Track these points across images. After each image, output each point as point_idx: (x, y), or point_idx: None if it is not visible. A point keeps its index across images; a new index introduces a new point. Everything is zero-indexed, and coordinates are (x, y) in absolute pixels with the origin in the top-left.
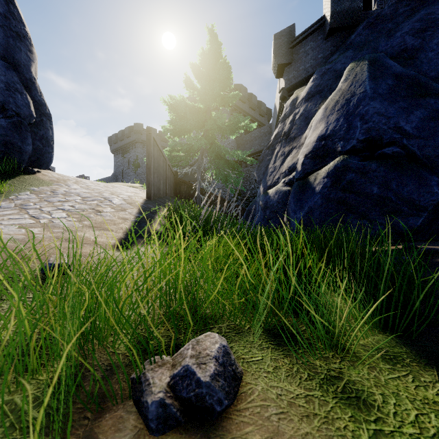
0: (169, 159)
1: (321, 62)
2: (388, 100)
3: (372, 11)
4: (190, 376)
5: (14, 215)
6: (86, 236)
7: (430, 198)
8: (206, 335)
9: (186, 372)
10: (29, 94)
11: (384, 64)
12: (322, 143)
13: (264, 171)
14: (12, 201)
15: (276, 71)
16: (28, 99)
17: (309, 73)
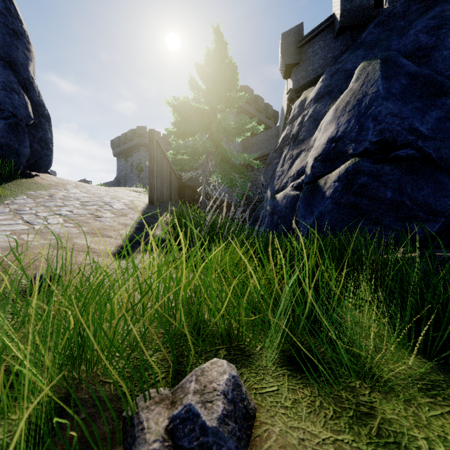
0: (172, 162)
1: (330, 62)
2: (402, 100)
3: (383, 9)
4: (193, 419)
5: (7, 220)
6: (82, 243)
7: (447, 203)
8: (212, 362)
9: (188, 413)
10: (27, 94)
11: (397, 63)
12: (333, 145)
13: (271, 175)
14: (7, 206)
15: (283, 72)
16: (25, 99)
17: (318, 73)
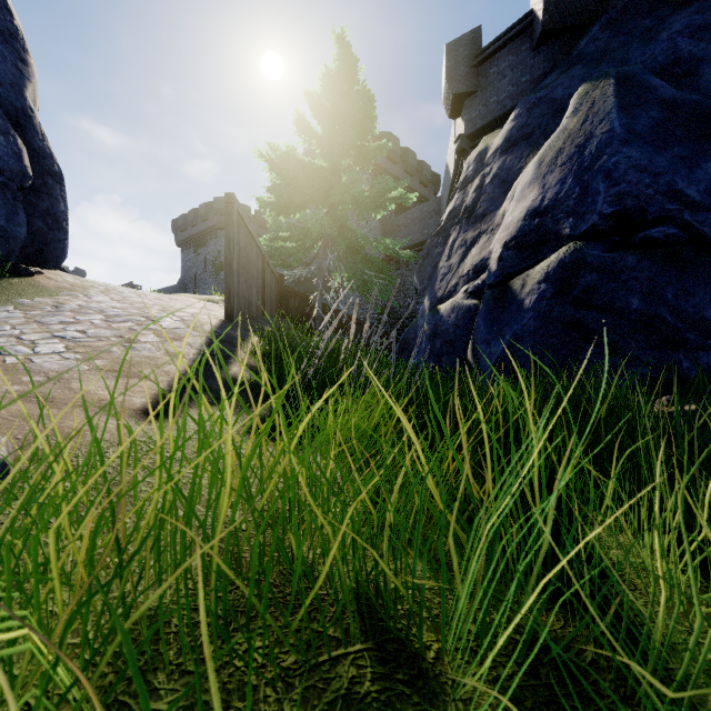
0: (268, 253)
1: (527, 90)
2: (654, 144)
3: (613, 1)
4: None
5: None
6: (87, 390)
7: None
8: None
9: None
10: (22, 136)
11: (643, 84)
12: (535, 221)
13: (431, 274)
14: None
15: (449, 106)
16: (19, 144)
17: (506, 107)
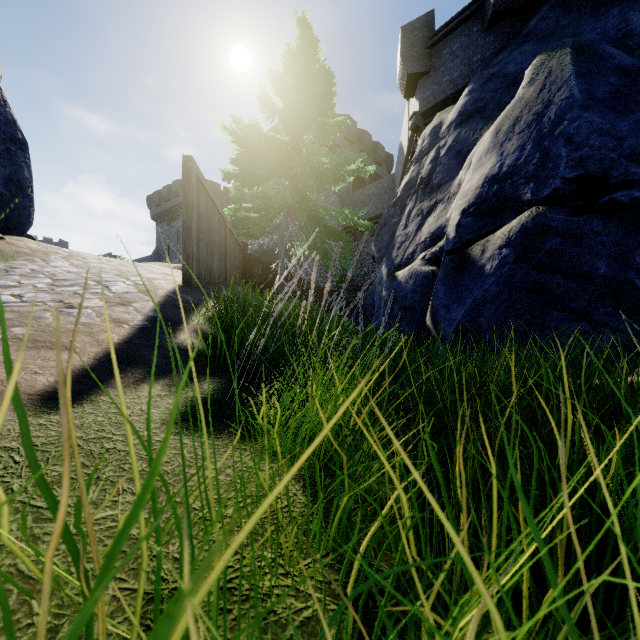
0: (232, 222)
1: (478, 69)
2: (615, 109)
3: None
4: None
5: None
6: None
7: None
8: None
9: None
10: None
11: (600, 53)
12: (494, 188)
13: (388, 242)
14: None
15: (404, 86)
16: None
17: (459, 86)
